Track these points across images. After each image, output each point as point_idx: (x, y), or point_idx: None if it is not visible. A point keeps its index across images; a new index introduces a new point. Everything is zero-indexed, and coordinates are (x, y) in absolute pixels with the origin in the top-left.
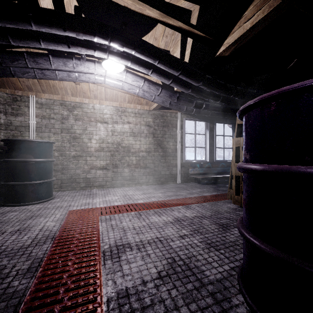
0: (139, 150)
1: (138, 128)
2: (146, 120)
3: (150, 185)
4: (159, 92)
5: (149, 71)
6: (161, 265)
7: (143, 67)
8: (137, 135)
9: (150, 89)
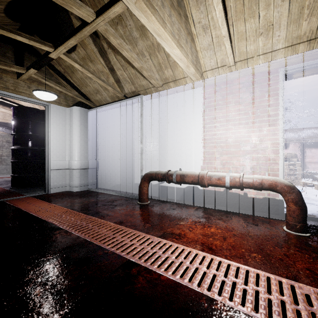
0: (1, 155)
1: (1, 144)
2: (7, 139)
3: (10, 174)
4: (11, 132)
5: (4, 128)
6: (3, 181)
7: (1, 126)
8: (0, 147)
9: (6, 131)
